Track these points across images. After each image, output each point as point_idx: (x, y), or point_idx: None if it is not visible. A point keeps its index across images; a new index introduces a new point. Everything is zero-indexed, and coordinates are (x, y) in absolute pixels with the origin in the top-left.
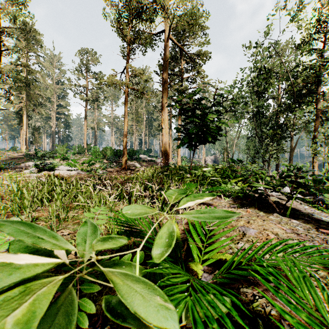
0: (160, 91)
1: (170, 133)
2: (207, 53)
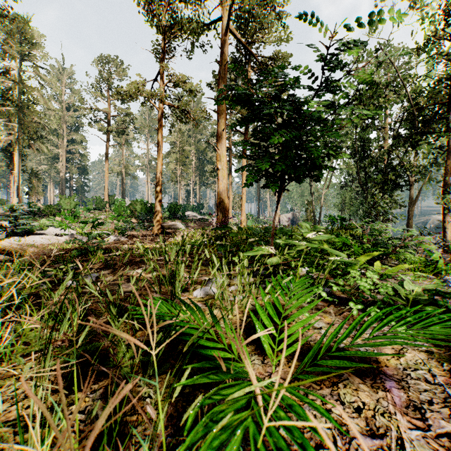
0: (215, 120)
1: (231, 181)
2: (287, 55)
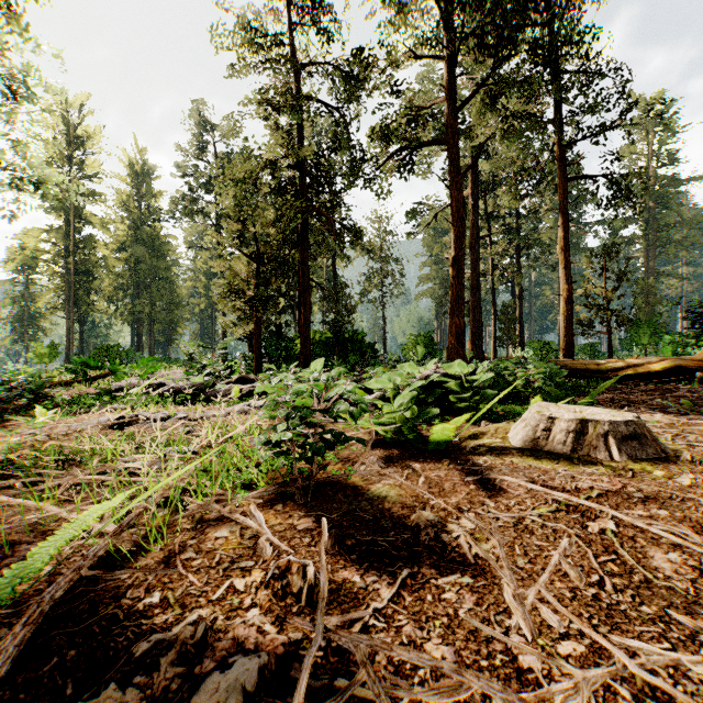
0: None
1: None
2: None
